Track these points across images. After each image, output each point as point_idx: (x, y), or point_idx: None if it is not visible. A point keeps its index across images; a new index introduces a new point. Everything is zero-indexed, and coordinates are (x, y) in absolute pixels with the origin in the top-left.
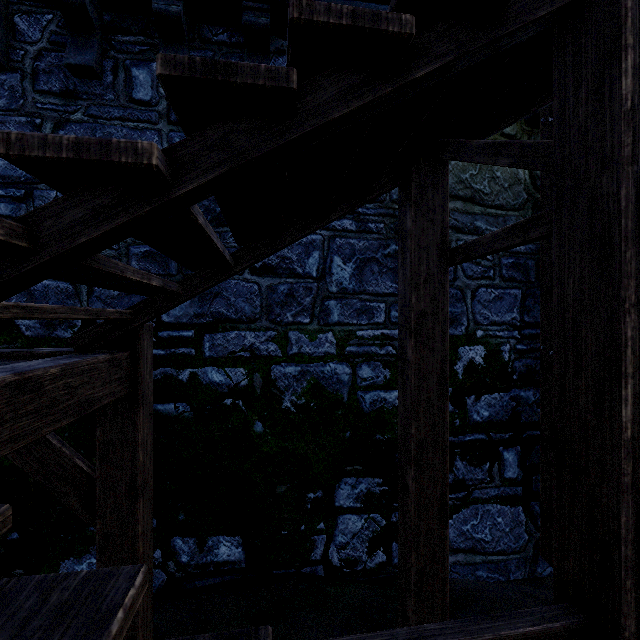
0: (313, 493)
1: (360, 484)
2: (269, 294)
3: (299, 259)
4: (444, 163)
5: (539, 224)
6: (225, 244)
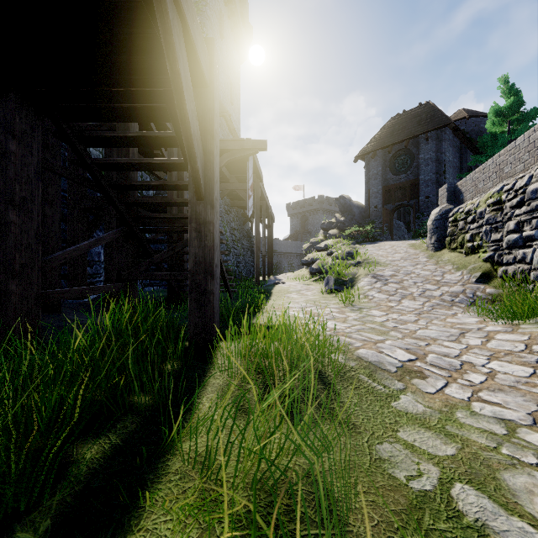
0: None
1: None
2: None
3: None
4: None
5: (105, 127)
6: None
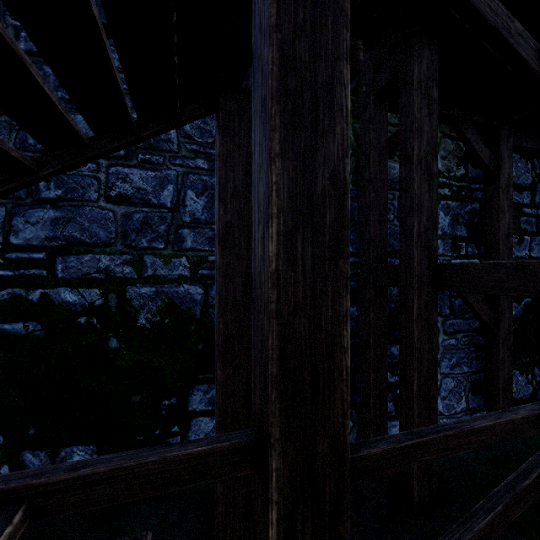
0: (168, 400)
1: (212, 390)
2: (124, 221)
3: (154, 191)
4: (249, 96)
5: None
6: (79, 172)
